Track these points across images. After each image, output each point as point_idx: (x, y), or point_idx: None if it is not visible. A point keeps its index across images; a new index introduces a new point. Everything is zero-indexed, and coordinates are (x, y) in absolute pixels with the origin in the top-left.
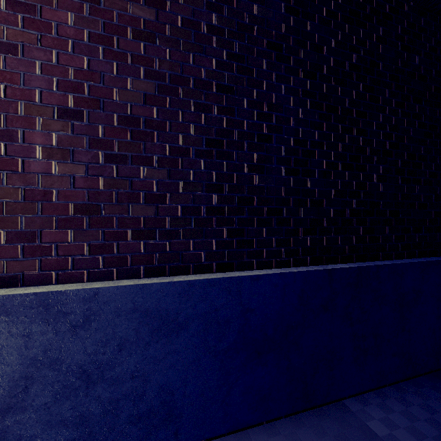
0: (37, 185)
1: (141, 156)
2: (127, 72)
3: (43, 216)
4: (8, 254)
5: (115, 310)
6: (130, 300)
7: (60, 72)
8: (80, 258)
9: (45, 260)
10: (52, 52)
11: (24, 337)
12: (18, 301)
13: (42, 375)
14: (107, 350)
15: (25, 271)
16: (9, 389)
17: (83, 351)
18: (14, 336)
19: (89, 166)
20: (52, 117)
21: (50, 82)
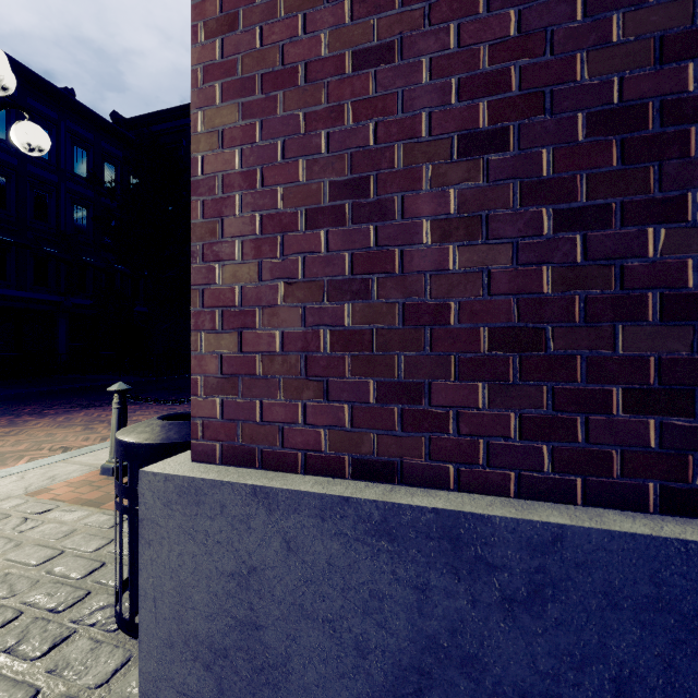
0: (423, 295)
1: (649, 199)
2: (611, 0)
3: (433, 353)
4: (379, 422)
5: (604, 589)
6: (646, 574)
7: (462, 62)
8: (502, 443)
9: (437, 441)
10: (447, 30)
11: (416, 591)
12: (407, 518)
13: (446, 679)
14: (584, 681)
15: (405, 457)
16: (394, 680)
17: (526, 660)
18: (400, 583)
19: (519, 245)
20: (449, 158)
21: (445, 90)
